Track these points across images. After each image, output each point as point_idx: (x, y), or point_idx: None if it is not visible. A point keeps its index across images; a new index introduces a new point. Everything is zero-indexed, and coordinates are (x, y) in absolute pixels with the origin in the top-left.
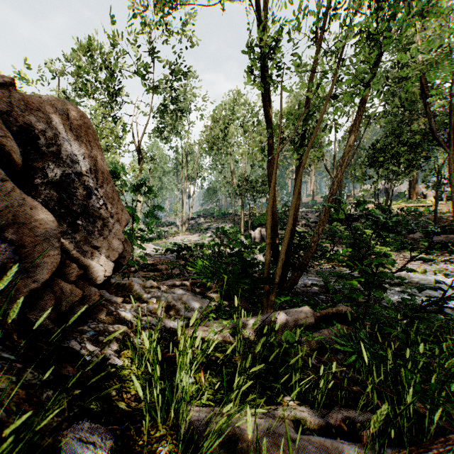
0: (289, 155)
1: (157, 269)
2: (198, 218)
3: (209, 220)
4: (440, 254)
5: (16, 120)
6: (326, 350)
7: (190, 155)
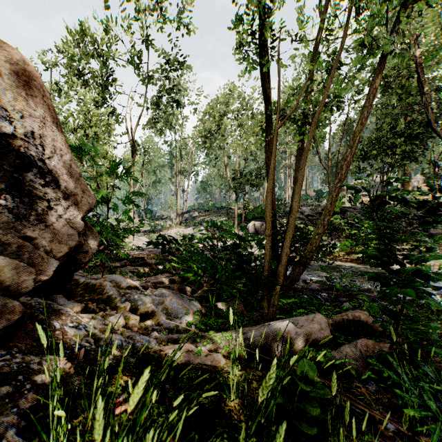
0: (283, 149)
1: (147, 264)
2: (192, 212)
3: (203, 213)
4: (440, 247)
5: None
6: (352, 376)
7: (184, 150)
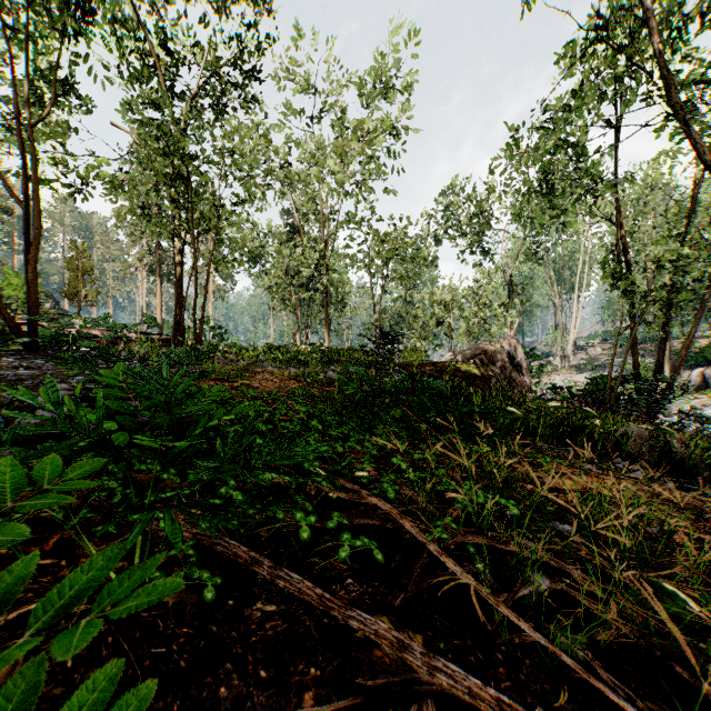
0: None
1: None
2: (590, 348)
3: (611, 350)
4: None
5: (507, 350)
6: None
7: (576, 254)
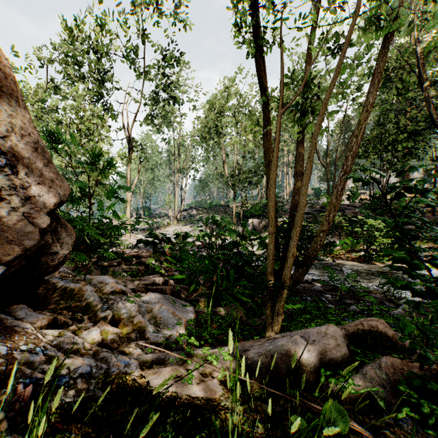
0: (281, 147)
1: (142, 263)
2: (190, 210)
3: (201, 211)
4: None
5: None
6: (379, 409)
7: (182, 147)
